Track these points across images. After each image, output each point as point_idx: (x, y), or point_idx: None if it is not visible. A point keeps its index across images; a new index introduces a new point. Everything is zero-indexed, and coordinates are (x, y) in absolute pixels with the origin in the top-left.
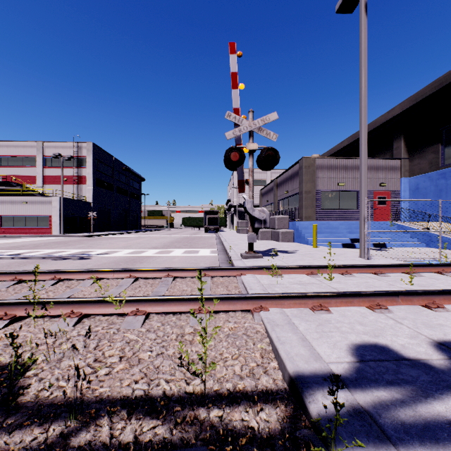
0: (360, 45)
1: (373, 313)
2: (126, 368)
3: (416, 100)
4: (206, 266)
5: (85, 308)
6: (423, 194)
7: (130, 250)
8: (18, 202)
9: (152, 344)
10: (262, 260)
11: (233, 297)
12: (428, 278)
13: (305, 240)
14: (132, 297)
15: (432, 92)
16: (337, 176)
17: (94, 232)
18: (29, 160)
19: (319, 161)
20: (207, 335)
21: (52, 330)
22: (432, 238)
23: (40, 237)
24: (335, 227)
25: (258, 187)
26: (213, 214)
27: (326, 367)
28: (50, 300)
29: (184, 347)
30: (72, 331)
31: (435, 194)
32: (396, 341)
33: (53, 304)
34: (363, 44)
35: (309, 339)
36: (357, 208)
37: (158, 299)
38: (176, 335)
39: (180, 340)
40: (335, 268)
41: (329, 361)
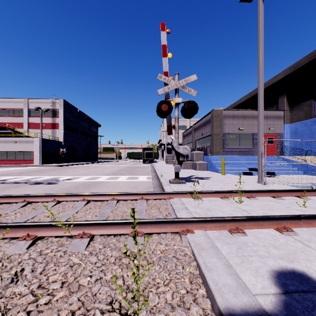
0: (258, 24)
1: (281, 235)
2: (65, 296)
3: (295, 68)
4: (143, 189)
5: (40, 231)
6: (300, 136)
7: (88, 176)
8: (10, 141)
9: (93, 268)
10: (185, 185)
11: (164, 221)
12: (315, 201)
13: (215, 169)
14: (79, 222)
15: (307, 62)
16: (238, 123)
17: (64, 163)
18: (18, 111)
19: (225, 112)
20: (142, 259)
21: (7, 253)
22: (308, 168)
23: (25, 166)
24: (237, 159)
25: (181, 131)
26: (149, 150)
27: (255, 302)
28: (10, 224)
29: (120, 271)
30: (24, 254)
31: (309, 136)
32: (311, 267)
33: (13, 227)
34: (261, 24)
35: (232, 264)
36: (252, 146)
37: (102, 223)
38: (115, 258)
39: (117, 264)
40: (242, 192)
41: (256, 293)
